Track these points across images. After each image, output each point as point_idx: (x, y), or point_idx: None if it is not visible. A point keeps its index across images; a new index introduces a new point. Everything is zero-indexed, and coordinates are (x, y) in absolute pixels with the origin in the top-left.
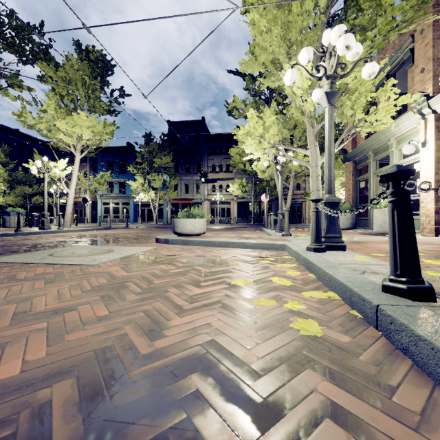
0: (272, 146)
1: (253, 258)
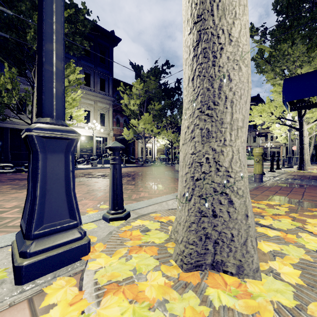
0: (284, 133)
1: (266, 169)
